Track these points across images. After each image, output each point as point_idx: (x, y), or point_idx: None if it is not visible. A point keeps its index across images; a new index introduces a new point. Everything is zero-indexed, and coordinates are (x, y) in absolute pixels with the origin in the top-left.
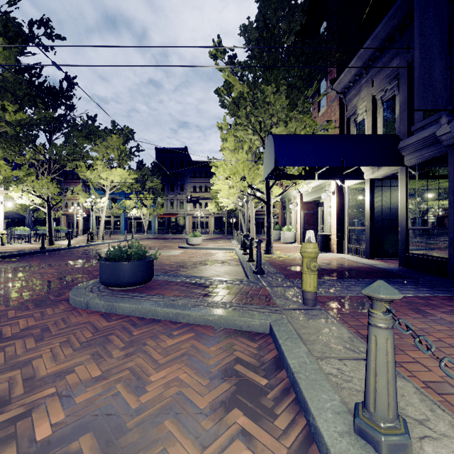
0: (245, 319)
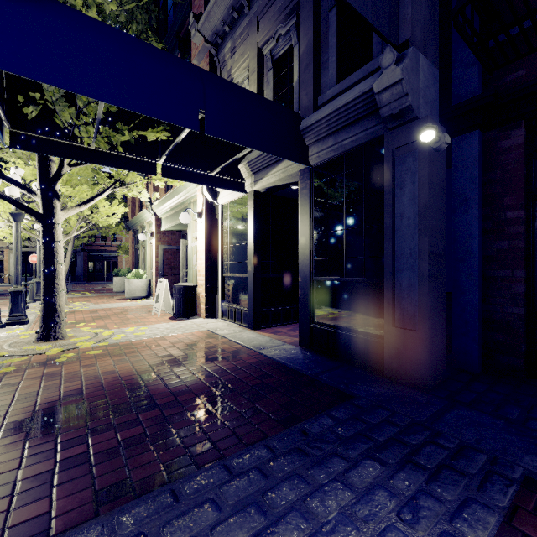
0: None
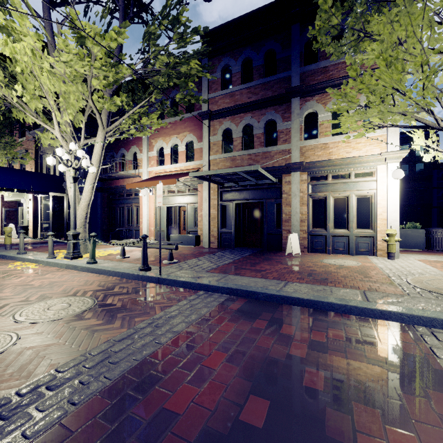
0: None
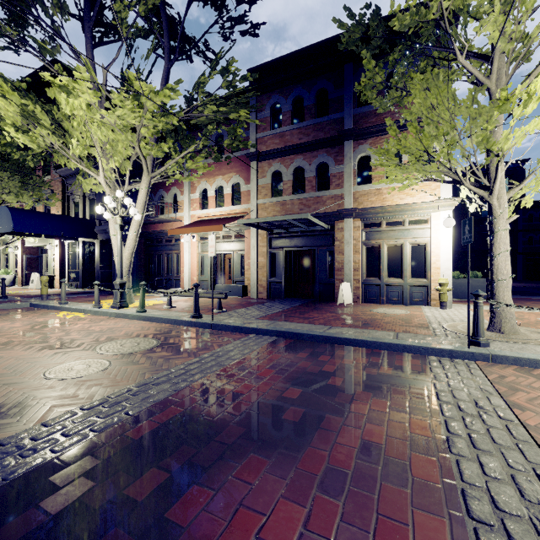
0: (18, 304)
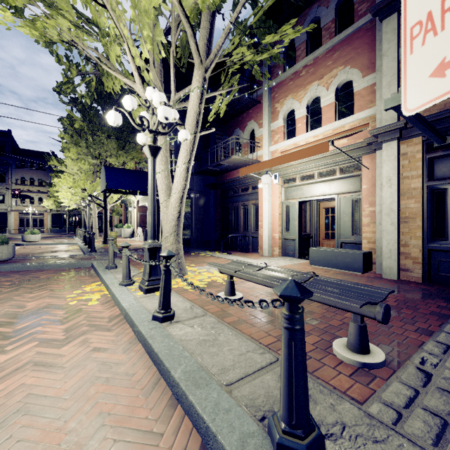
0: (80, 263)
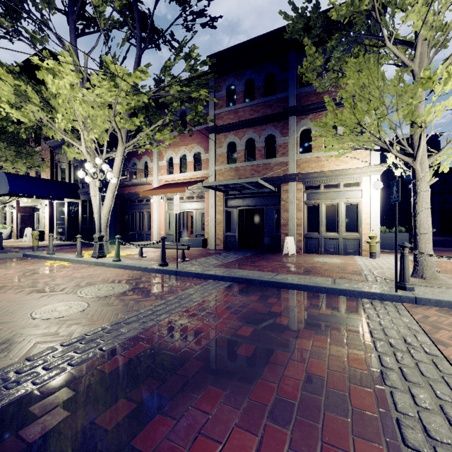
0: (12, 254)
